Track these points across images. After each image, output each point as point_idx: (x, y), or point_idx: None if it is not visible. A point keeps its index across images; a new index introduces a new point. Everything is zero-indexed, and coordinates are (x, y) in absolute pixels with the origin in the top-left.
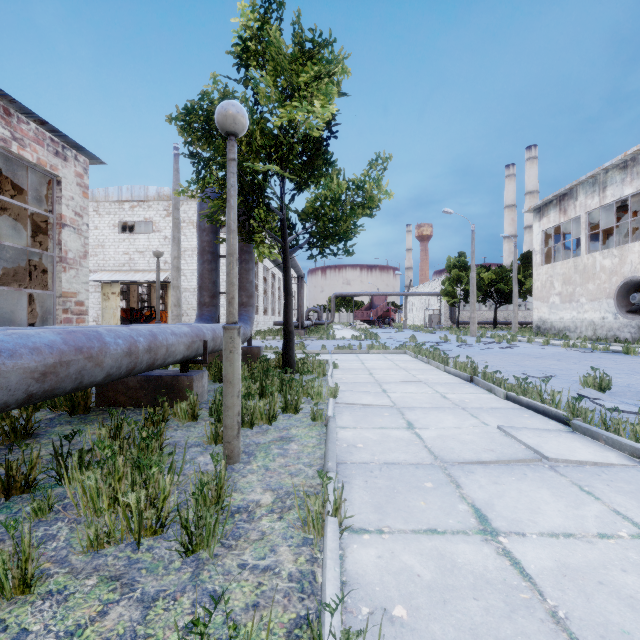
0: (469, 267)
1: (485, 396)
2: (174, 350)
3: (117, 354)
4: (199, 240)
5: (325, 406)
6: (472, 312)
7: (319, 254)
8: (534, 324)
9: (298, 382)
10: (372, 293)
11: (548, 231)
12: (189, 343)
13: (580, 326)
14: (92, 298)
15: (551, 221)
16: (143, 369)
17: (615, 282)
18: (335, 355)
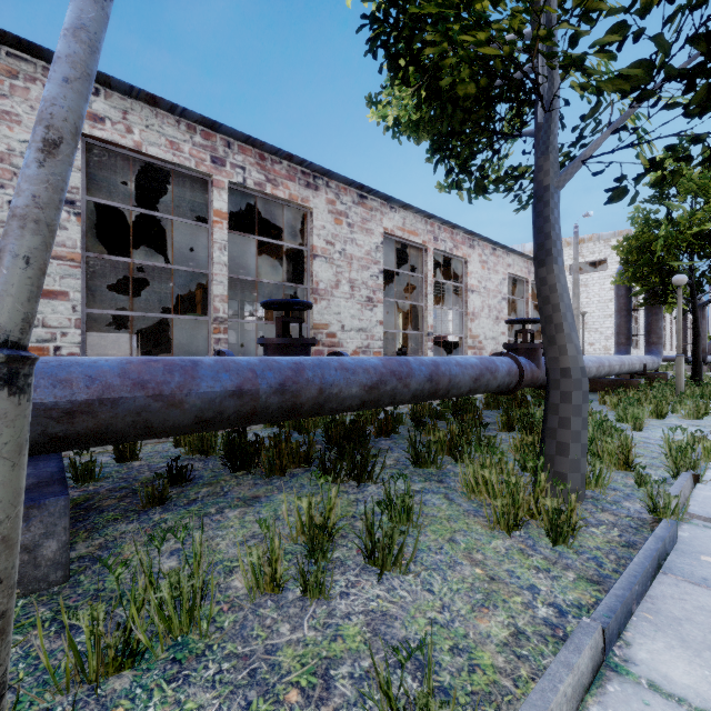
0: None
1: None
2: (636, 366)
3: (627, 365)
4: (617, 303)
5: None
6: None
7: None
8: None
9: (710, 385)
10: None
11: None
12: (639, 364)
13: None
14: None
15: None
16: (628, 372)
17: None
18: None
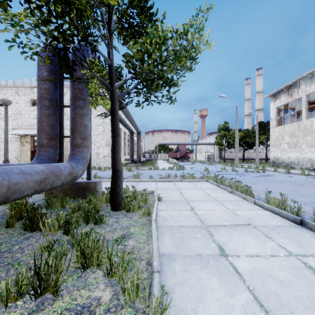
0: (230, 129)
1: None
2: None
3: None
4: (37, 87)
5: None
6: (236, 153)
7: (145, 101)
8: (271, 160)
9: None
10: (178, 143)
11: (279, 108)
12: None
13: (302, 161)
14: (14, 145)
15: (282, 101)
16: None
17: None
18: (159, 183)
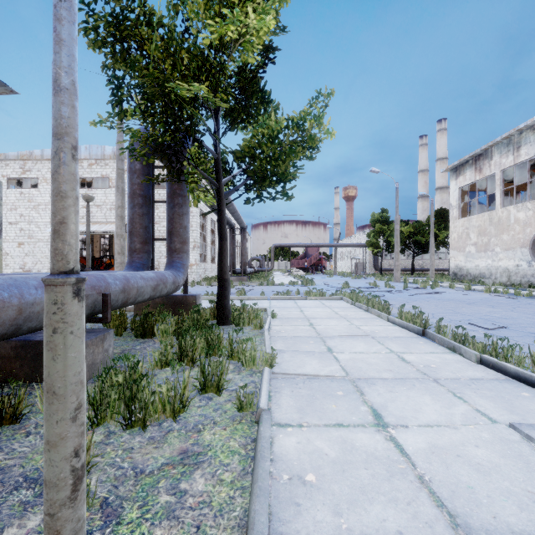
0: (391, 221)
1: (451, 358)
2: (39, 310)
3: None
4: (129, 183)
5: (259, 377)
6: (396, 260)
7: (256, 198)
8: (451, 271)
9: (221, 351)
10: (307, 244)
11: (463, 188)
12: None
13: (495, 273)
14: None
15: (467, 179)
16: None
17: (529, 233)
18: (274, 301)
